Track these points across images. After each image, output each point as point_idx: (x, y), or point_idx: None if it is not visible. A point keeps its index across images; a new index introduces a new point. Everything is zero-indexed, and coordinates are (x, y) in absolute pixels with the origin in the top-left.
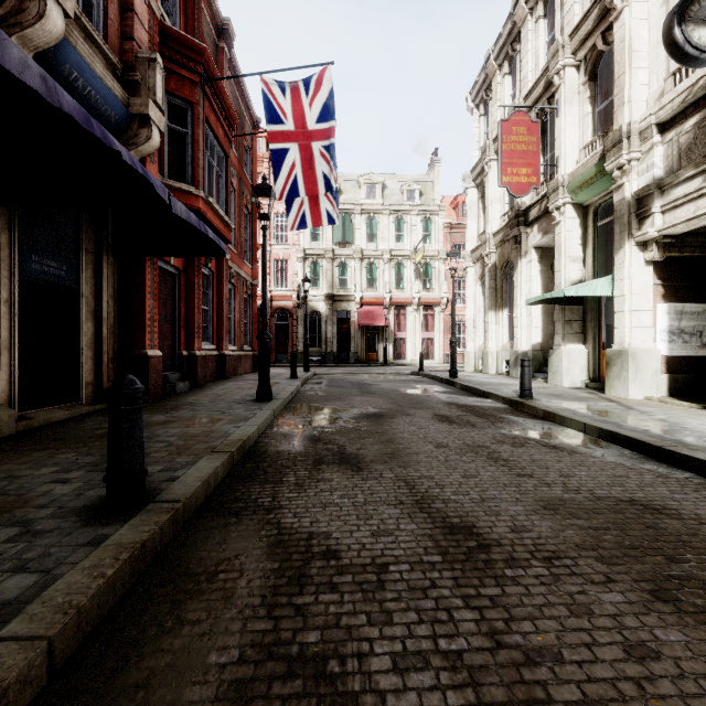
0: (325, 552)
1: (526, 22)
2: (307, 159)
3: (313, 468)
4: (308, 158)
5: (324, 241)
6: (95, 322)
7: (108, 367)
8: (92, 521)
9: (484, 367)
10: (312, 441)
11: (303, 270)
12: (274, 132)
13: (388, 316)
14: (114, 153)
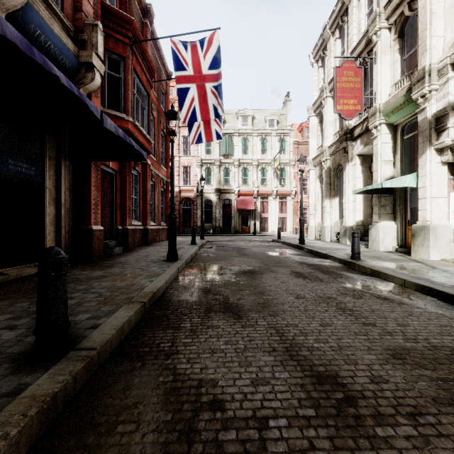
0: (212, 401)
1: (352, 1)
2: (202, 95)
3: (204, 315)
4: (203, 94)
5: (214, 153)
6: (56, 206)
7: (65, 237)
8: (20, 368)
9: (322, 237)
10: (204, 292)
11: (201, 173)
12: (179, 77)
13: (256, 202)
14: (57, 80)
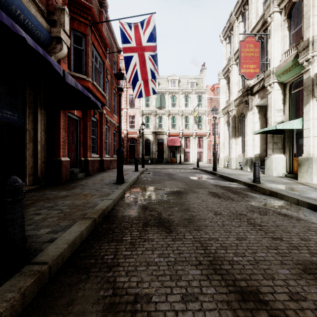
0: None
1: None
2: (142, 62)
3: (142, 229)
4: (143, 61)
5: (152, 106)
6: (34, 143)
7: (41, 166)
8: None
9: (229, 166)
10: (143, 209)
11: (142, 120)
12: (126, 49)
13: (181, 141)
14: (27, 43)
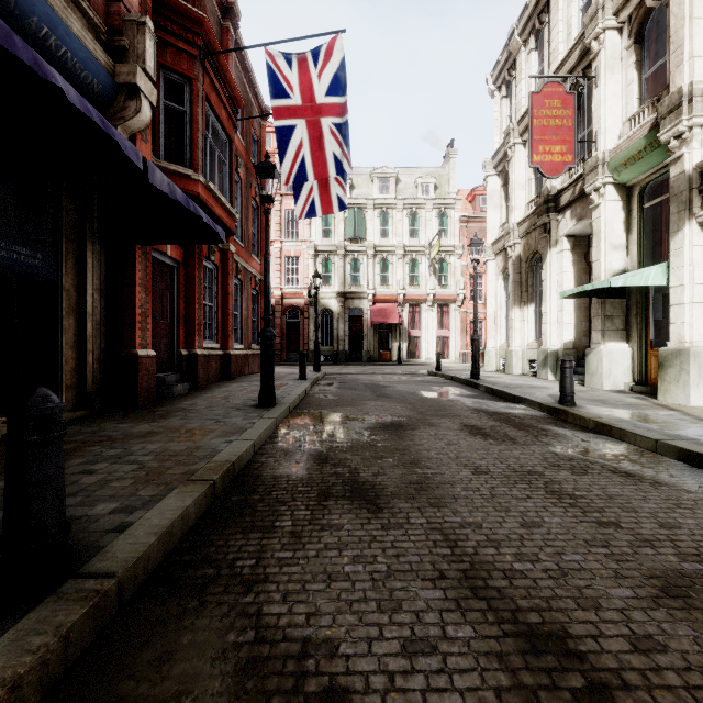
0: (327, 692)
1: None
2: (315, 138)
3: (317, 505)
4: (317, 137)
5: (336, 237)
6: (78, 318)
7: (93, 369)
8: None
9: (508, 367)
10: (318, 462)
11: (315, 267)
12: (279, 110)
13: (402, 313)
14: (65, 101)
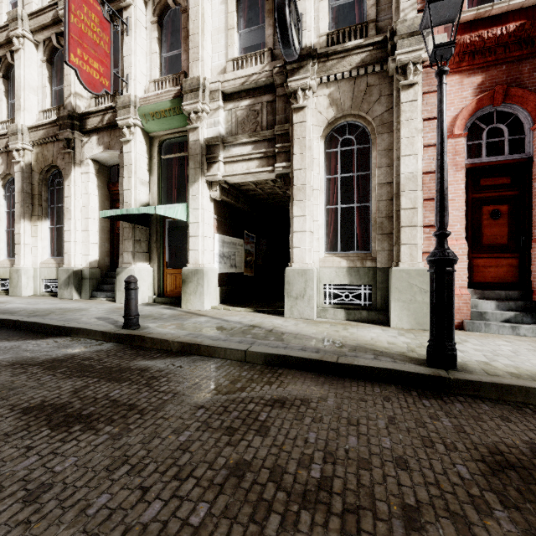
0: None
1: None
2: None
3: None
4: None
5: None
6: None
7: None
8: None
9: (14, 288)
10: None
11: None
12: None
13: None
14: None
